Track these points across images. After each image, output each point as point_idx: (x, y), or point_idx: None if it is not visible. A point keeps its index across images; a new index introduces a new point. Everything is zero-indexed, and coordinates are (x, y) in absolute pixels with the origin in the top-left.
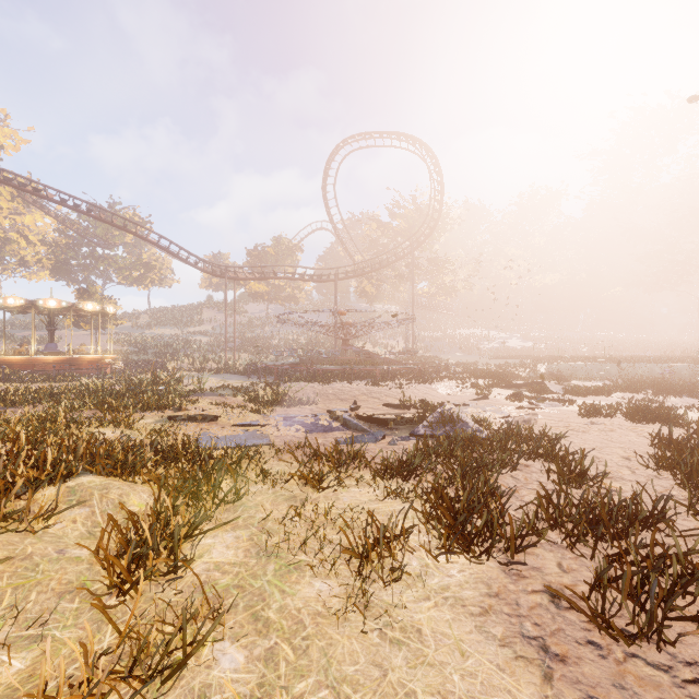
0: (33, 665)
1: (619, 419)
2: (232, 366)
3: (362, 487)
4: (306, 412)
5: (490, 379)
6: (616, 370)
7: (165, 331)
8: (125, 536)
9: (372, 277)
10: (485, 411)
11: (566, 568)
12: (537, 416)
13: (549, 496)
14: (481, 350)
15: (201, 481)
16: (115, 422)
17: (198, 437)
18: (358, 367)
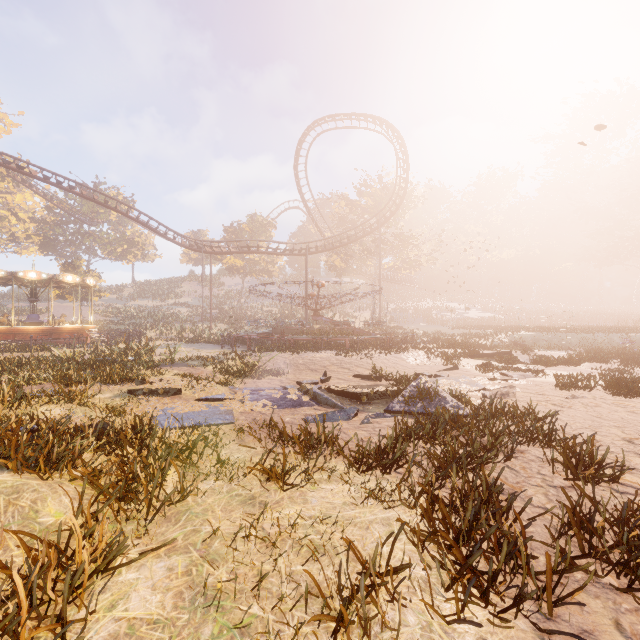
0: None
1: (599, 392)
2: (208, 335)
3: (334, 483)
4: (275, 383)
5: (457, 349)
6: (577, 340)
7: (147, 303)
8: (6, 579)
9: (341, 252)
10: (459, 383)
11: (630, 632)
12: (515, 389)
13: (573, 505)
14: (443, 320)
15: (140, 478)
16: (66, 397)
17: (156, 414)
18: (328, 337)
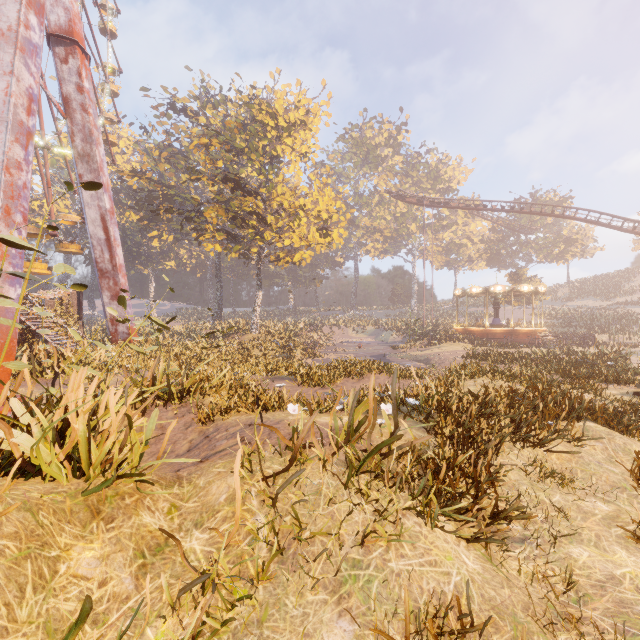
0: (615, 512)
1: None
2: None
3: None
4: None
5: None
6: None
7: (587, 303)
8: None
9: None
10: None
11: None
12: None
13: None
14: None
15: None
16: (584, 387)
17: None
18: None
